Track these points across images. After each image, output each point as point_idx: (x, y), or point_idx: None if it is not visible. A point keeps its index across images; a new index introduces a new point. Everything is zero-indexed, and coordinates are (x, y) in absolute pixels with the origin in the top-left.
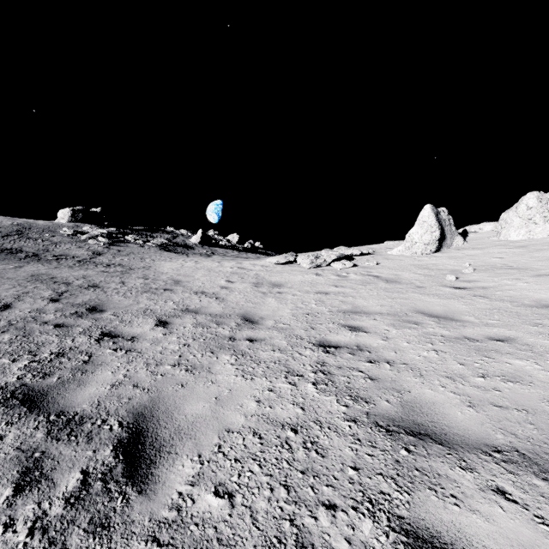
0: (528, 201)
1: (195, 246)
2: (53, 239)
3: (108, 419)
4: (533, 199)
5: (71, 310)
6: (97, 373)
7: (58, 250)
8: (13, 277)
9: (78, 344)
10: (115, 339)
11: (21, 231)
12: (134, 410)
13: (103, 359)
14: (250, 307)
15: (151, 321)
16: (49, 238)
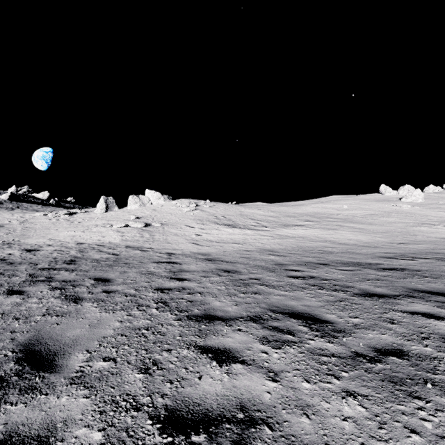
0: (130, 198)
1: (4, 202)
2: None
3: None
4: (130, 197)
5: None
6: None
7: None
8: None
9: None
10: None
11: None
12: None
13: None
14: (11, 227)
15: None
16: None
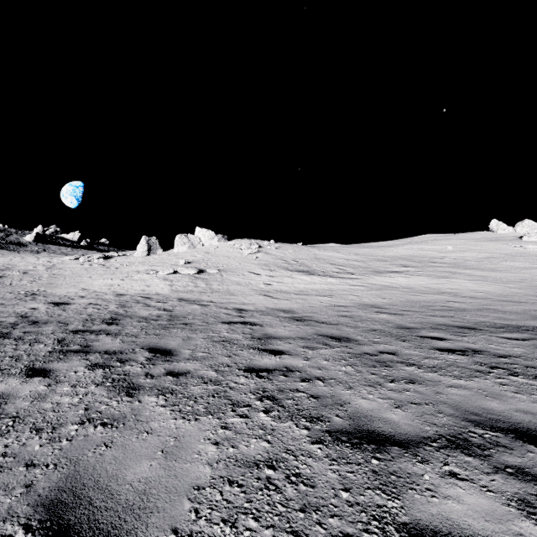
0: (177, 238)
1: (28, 244)
2: None
3: None
4: (178, 237)
5: None
6: None
7: None
8: None
9: None
10: None
11: None
12: None
13: None
14: (36, 274)
15: None
16: None
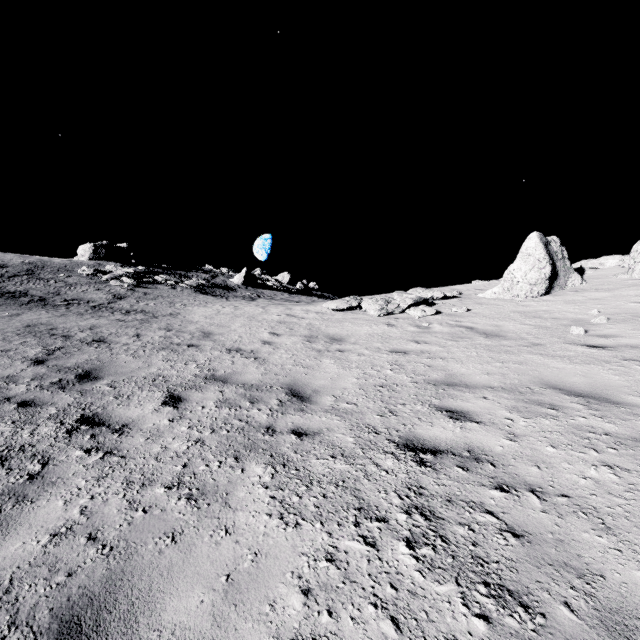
0: None
1: (237, 288)
2: (68, 280)
3: (5, 639)
4: None
5: (54, 378)
6: (39, 504)
7: (72, 293)
8: (1, 328)
9: (37, 439)
10: (96, 429)
11: (31, 270)
12: (66, 609)
13: (61, 472)
14: (300, 373)
15: (158, 395)
16: (64, 278)
